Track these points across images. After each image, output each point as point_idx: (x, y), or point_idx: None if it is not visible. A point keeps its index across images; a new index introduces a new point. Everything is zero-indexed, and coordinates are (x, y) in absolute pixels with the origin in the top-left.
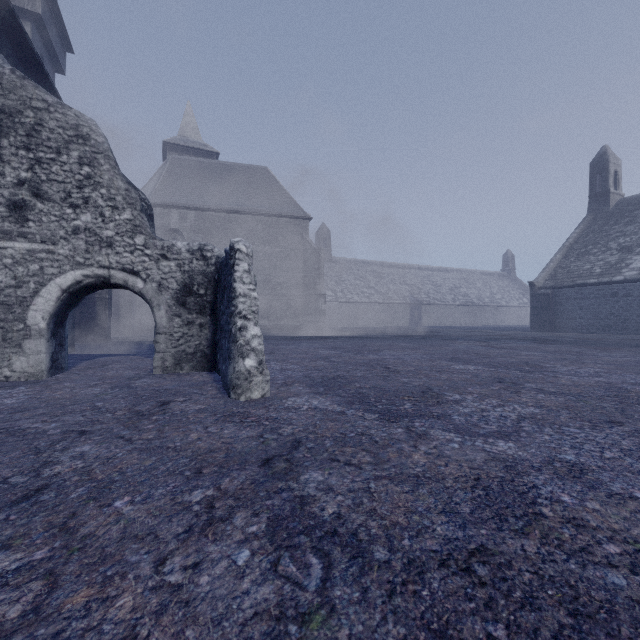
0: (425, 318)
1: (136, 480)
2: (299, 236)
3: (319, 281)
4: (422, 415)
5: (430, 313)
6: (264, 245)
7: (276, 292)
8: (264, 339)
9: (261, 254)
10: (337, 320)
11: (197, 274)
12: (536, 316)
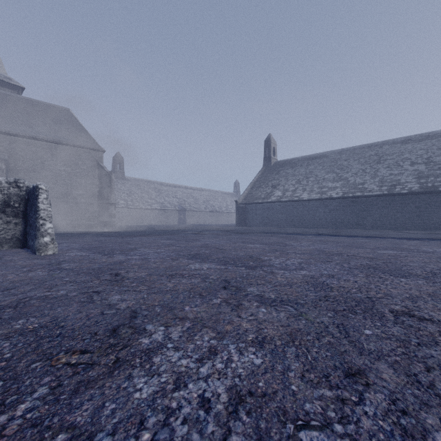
0: (188, 219)
1: (0, 269)
2: (95, 162)
3: (111, 194)
4: (120, 254)
5: (191, 216)
6: (66, 166)
7: (76, 200)
8: (64, 233)
9: (64, 173)
10: (128, 220)
11: (13, 195)
12: (238, 218)
